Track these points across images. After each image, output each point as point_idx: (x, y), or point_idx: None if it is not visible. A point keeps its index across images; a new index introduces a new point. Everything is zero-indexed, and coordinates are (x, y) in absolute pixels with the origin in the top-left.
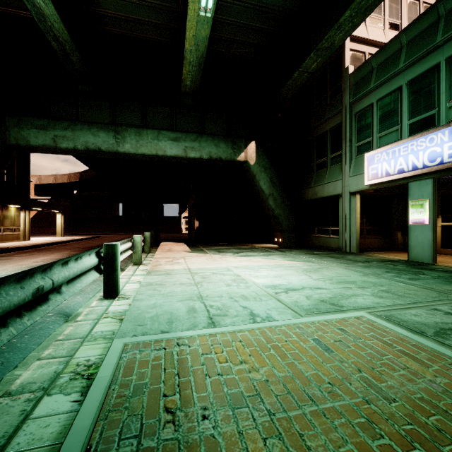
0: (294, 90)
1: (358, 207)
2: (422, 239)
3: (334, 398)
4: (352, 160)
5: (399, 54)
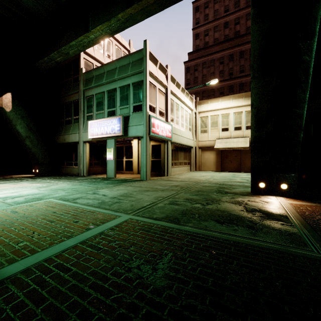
0: (46, 67)
1: (87, 150)
2: (111, 167)
3: (3, 222)
4: (84, 123)
5: (104, 75)
